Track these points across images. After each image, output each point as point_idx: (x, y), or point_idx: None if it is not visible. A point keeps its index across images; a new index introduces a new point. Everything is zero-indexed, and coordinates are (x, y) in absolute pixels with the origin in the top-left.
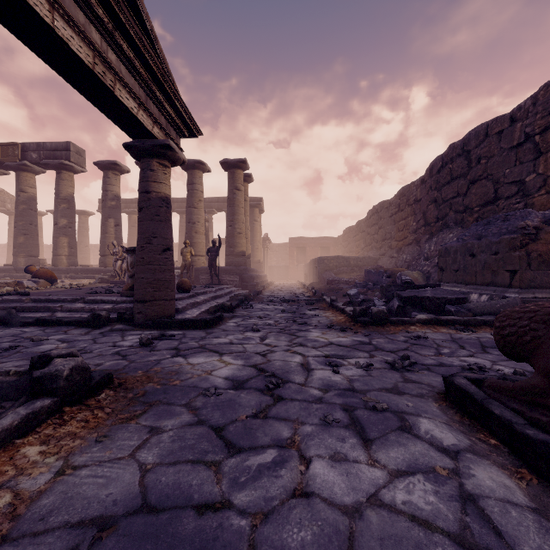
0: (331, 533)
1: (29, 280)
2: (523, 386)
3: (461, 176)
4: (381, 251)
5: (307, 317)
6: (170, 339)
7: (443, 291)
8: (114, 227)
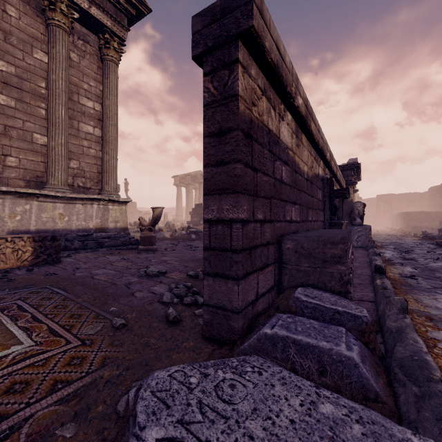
0: (412, 246)
1: None
2: None
3: None
4: None
5: (403, 238)
6: None
7: None
8: None
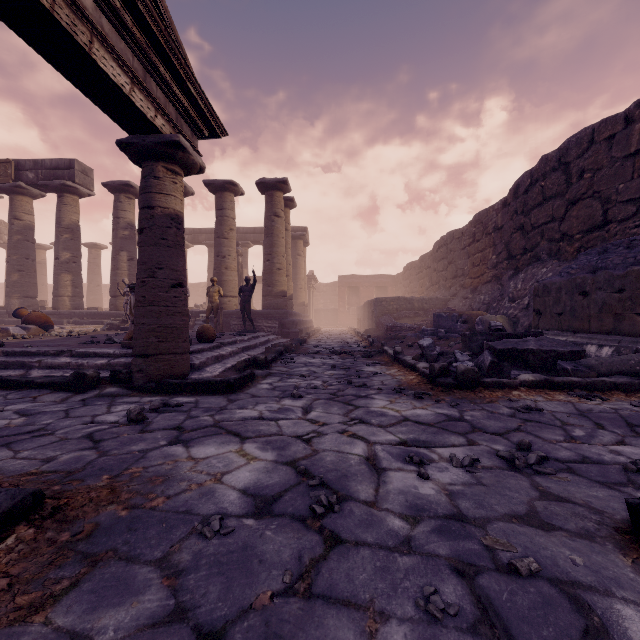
0: None
1: (18, 326)
2: None
3: (557, 195)
4: (452, 291)
5: (365, 376)
6: (175, 411)
7: (551, 342)
8: (127, 262)
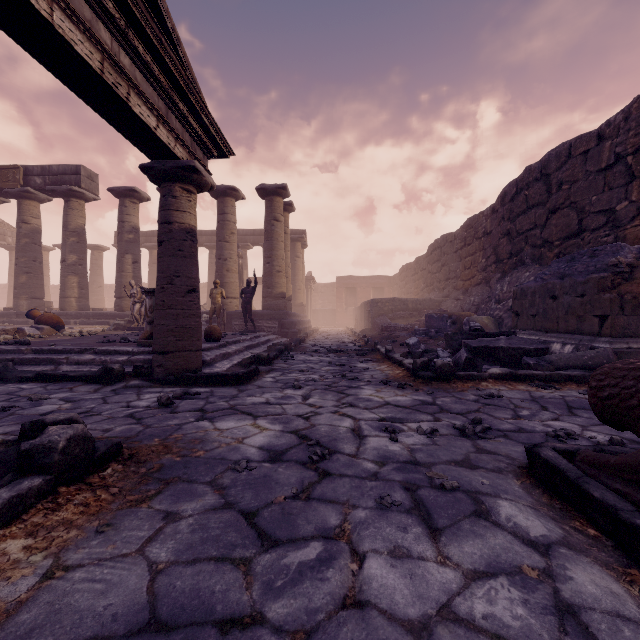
0: None
1: (32, 327)
2: (629, 462)
3: (539, 204)
4: (445, 292)
5: (358, 371)
6: (195, 398)
7: (519, 340)
8: (132, 264)
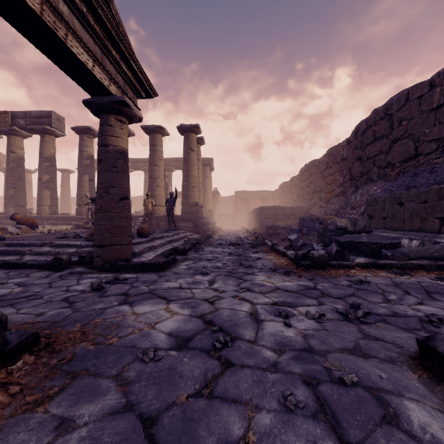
0: None
1: (13, 226)
2: None
3: (384, 136)
4: (312, 202)
5: (252, 260)
6: (123, 283)
7: (377, 237)
8: (88, 182)
